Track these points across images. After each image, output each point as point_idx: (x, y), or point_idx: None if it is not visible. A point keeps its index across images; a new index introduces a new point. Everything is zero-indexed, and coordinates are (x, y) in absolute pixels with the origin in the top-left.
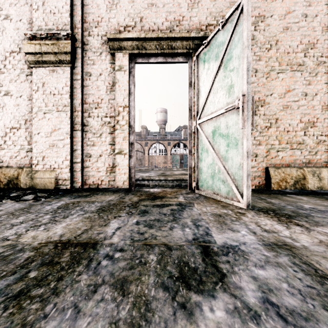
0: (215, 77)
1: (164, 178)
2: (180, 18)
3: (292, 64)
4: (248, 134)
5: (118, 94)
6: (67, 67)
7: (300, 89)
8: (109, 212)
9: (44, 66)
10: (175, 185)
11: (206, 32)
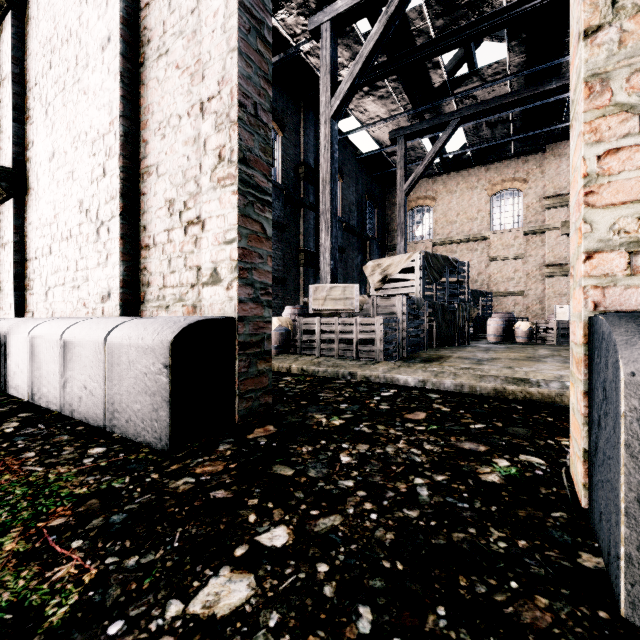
0: None
1: None
2: None
3: None
4: None
5: None
6: (565, 277)
7: None
8: None
9: (553, 277)
10: None
11: None
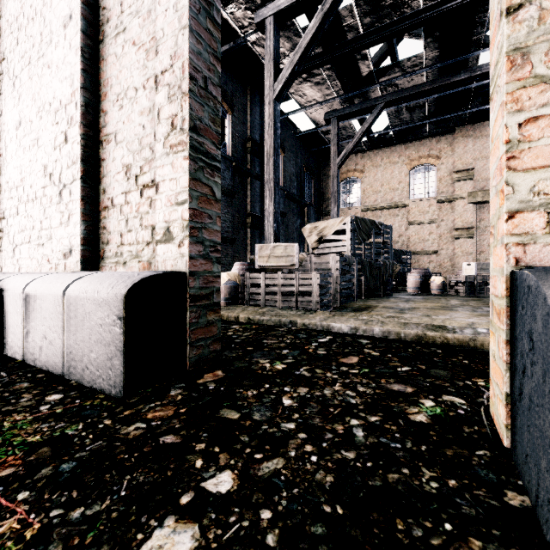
0: None
1: None
2: None
3: None
4: None
5: None
6: (471, 239)
7: None
8: None
9: (461, 239)
10: None
11: None
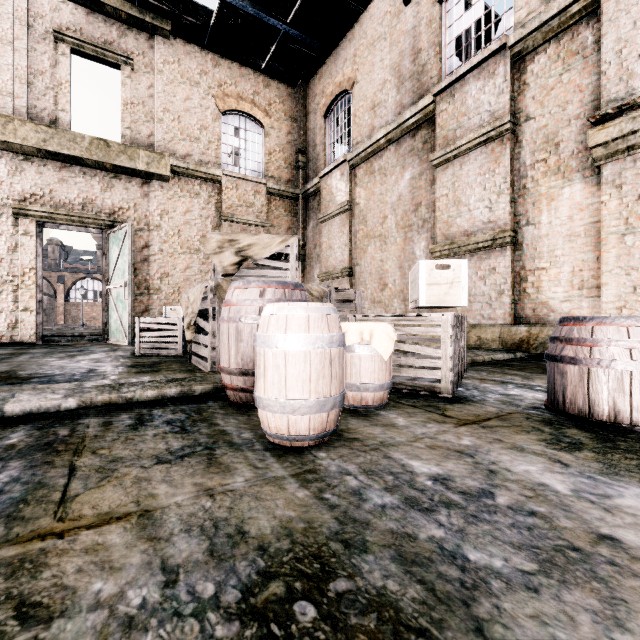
0: (118, 260)
1: (80, 333)
2: (93, 198)
3: (191, 249)
4: (129, 303)
5: (24, 256)
6: None
7: (197, 267)
8: (26, 349)
9: None
10: (91, 339)
11: (116, 218)
